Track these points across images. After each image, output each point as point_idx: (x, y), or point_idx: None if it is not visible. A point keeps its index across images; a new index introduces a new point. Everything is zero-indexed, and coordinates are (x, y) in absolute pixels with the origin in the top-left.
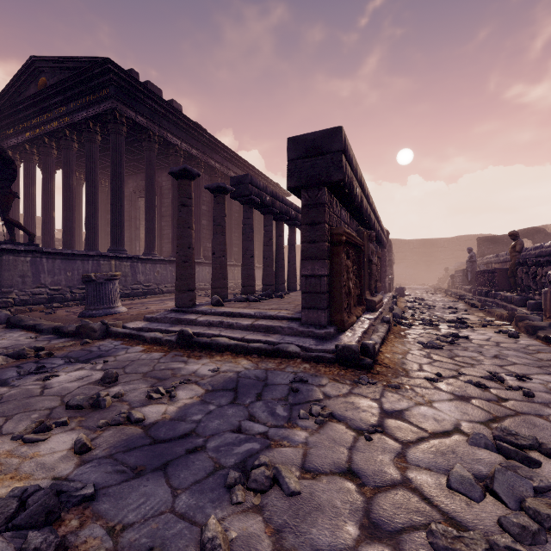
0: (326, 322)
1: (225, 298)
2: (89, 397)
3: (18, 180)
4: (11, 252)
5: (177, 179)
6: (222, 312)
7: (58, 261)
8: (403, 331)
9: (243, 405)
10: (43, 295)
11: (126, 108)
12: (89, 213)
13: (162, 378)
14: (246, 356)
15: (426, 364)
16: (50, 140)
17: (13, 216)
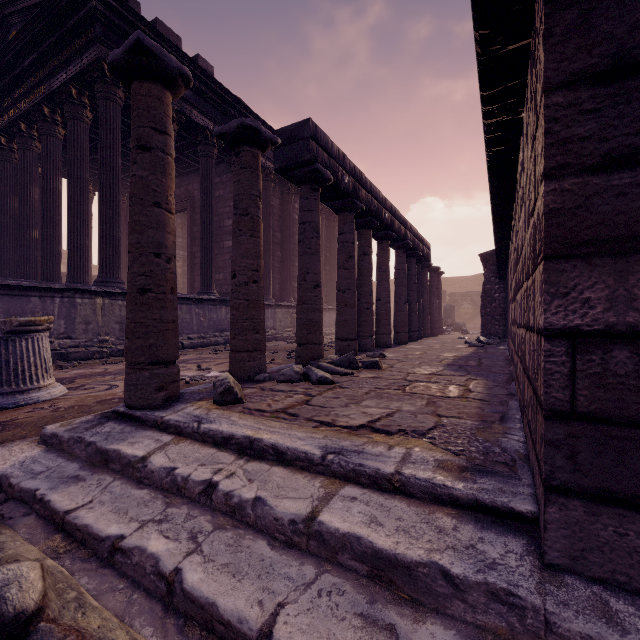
0: None
1: (259, 372)
2: None
3: None
4: None
5: (130, 84)
6: (225, 437)
7: None
8: None
9: None
10: None
11: None
12: (73, 228)
13: None
14: None
15: None
16: (29, 127)
17: None
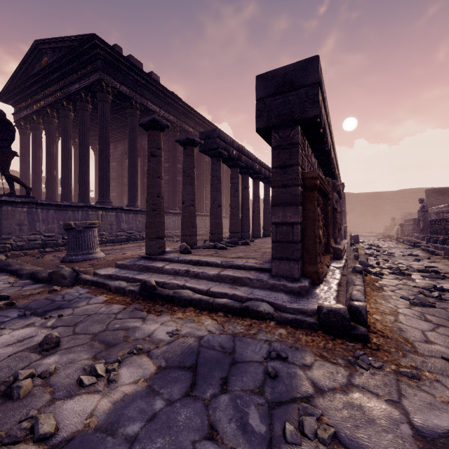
0: (299, 274)
1: (194, 245)
2: (1, 381)
3: (29, 145)
4: (10, 203)
5: (147, 130)
6: (189, 261)
7: (51, 211)
8: (376, 281)
9: (202, 399)
10: (38, 241)
11: (112, 79)
12: (82, 171)
13: (111, 343)
14: (211, 314)
15: (430, 331)
16: (52, 111)
17: (24, 175)
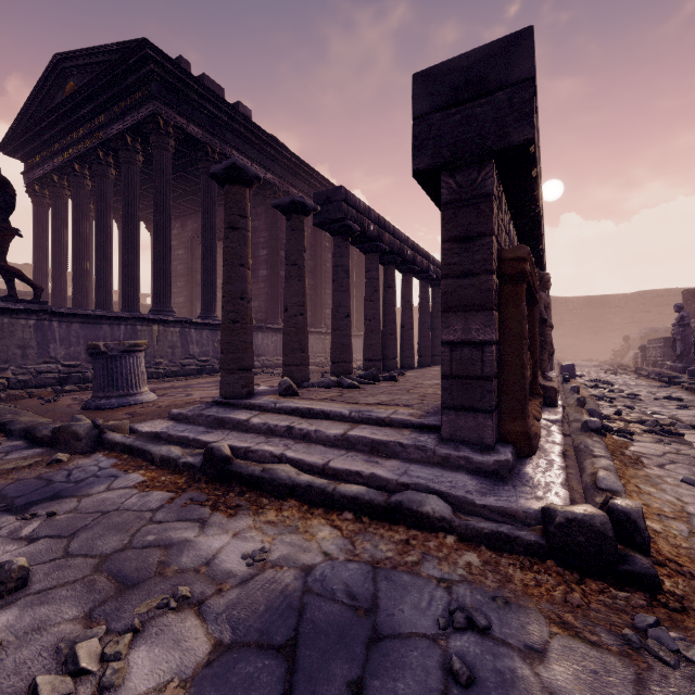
0: (494, 437)
1: (305, 381)
2: None
3: (47, 223)
4: (6, 313)
5: (223, 185)
6: (293, 409)
7: (75, 325)
8: (625, 446)
9: None
10: (52, 374)
11: (174, 114)
12: (127, 262)
13: (130, 579)
14: (330, 515)
15: None
16: (82, 167)
17: (41, 270)
